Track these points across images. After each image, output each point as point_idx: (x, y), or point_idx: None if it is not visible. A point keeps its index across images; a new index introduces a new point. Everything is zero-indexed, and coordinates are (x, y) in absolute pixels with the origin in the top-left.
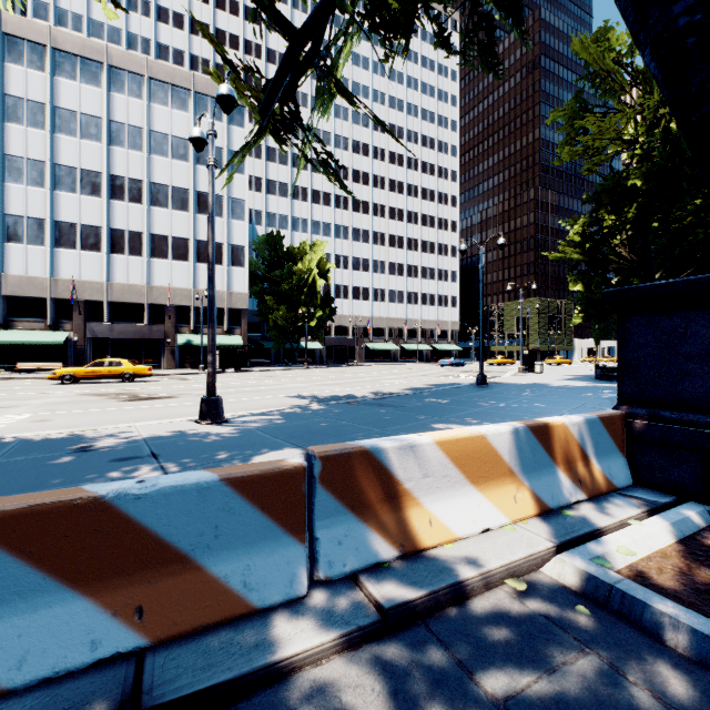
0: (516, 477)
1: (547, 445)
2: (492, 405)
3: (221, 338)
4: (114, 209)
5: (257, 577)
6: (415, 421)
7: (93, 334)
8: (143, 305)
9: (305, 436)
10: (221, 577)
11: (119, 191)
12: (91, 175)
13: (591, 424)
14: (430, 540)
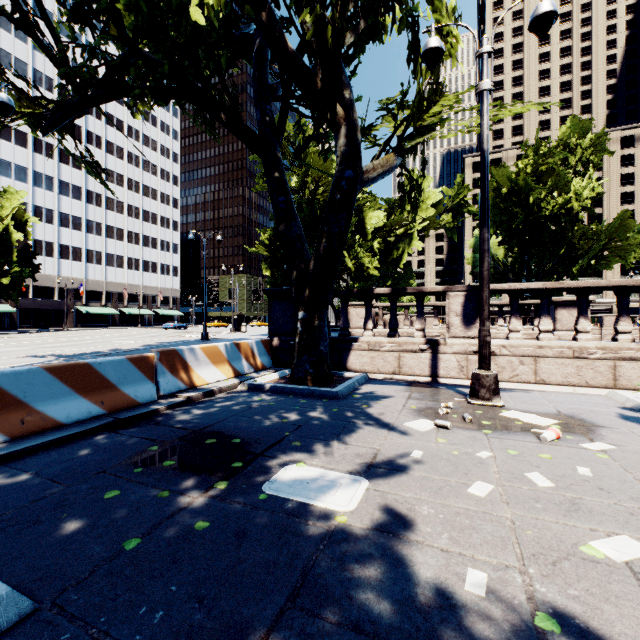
0: (229, 363)
1: (241, 350)
2: None
3: None
4: None
5: (140, 394)
6: None
7: None
8: None
9: None
10: (127, 393)
11: None
12: None
13: (258, 343)
14: (199, 384)
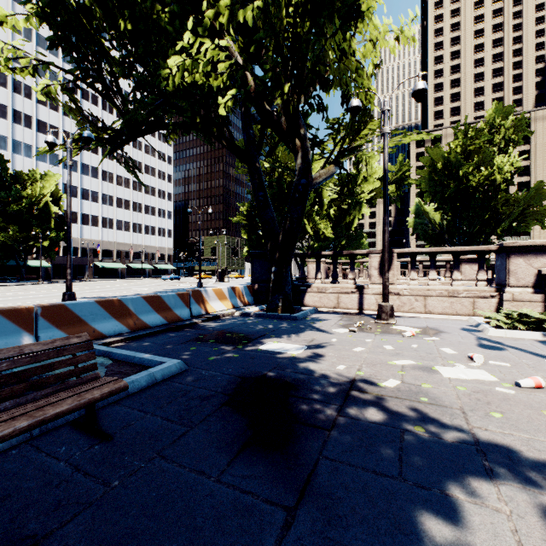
0: (228, 299)
1: (235, 292)
2: None
3: None
4: None
5: (182, 314)
6: None
7: None
8: None
9: None
10: (177, 313)
11: None
12: None
13: (245, 287)
14: (212, 311)
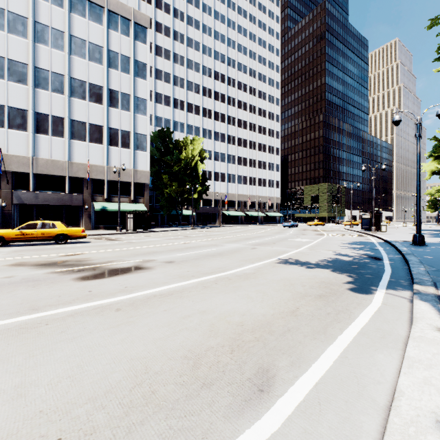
0: None
1: None
2: None
3: (129, 206)
4: (39, 96)
5: None
6: None
7: (20, 200)
8: (64, 178)
9: None
10: None
11: (43, 81)
12: (18, 65)
13: None
14: None
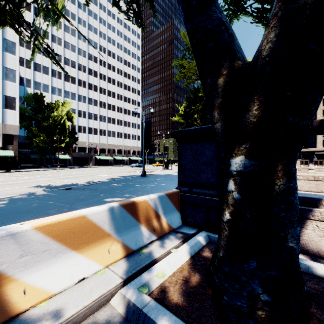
0: (111, 237)
1: (134, 213)
2: (142, 186)
3: None
4: None
5: None
6: (97, 197)
7: None
8: None
9: (10, 216)
10: None
11: None
12: None
13: (162, 198)
14: (22, 307)
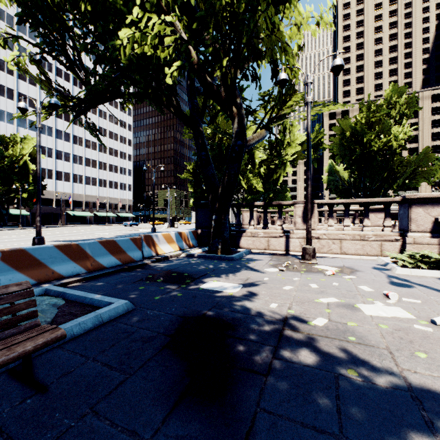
0: (175, 243)
1: (181, 236)
2: None
3: None
4: None
5: (135, 256)
6: None
7: None
8: None
9: None
10: (130, 255)
11: None
12: None
13: (190, 232)
14: (161, 253)
